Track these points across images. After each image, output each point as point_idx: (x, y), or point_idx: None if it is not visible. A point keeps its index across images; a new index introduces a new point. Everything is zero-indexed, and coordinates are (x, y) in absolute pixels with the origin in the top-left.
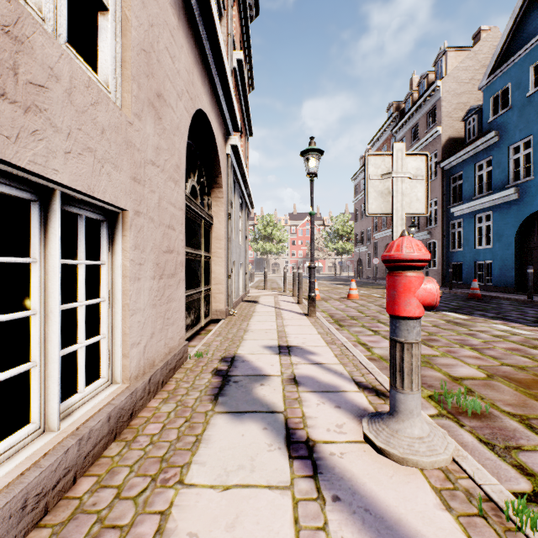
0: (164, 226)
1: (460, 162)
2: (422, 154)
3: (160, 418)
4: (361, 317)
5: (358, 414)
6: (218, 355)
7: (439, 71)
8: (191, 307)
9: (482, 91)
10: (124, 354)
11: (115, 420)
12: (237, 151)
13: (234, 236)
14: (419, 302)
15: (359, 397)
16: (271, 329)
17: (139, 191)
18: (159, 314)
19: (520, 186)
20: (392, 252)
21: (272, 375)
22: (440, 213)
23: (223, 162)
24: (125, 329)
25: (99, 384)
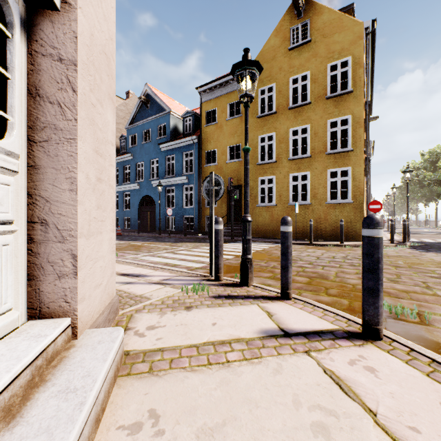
0: None
1: (118, 162)
2: None
3: None
4: None
5: None
6: None
7: None
8: None
9: (127, 130)
10: None
11: None
12: None
13: None
14: None
15: None
16: None
17: None
18: None
19: (140, 183)
20: None
21: None
22: None
23: None
24: None
25: None
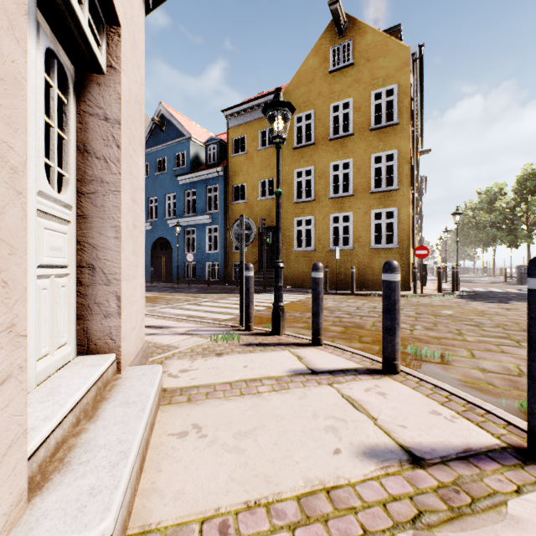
0: None
1: None
2: None
3: None
4: None
5: None
6: None
7: None
8: None
9: None
10: None
11: None
12: None
13: None
14: None
15: None
16: None
17: None
18: None
19: (153, 222)
20: None
21: None
22: None
23: None
24: None
25: None
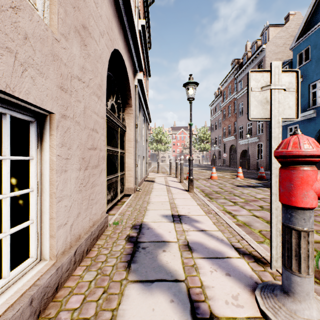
0: (89, 129)
1: None
2: (293, 71)
3: (82, 288)
4: (222, 192)
5: (247, 282)
6: (130, 223)
7: (264, 39)
8: (111, 187)
9: (292, 50)
10: (52, 235)
11: (39, 300)
12: (141, 84)
13: (140, 139)
14: (316, 194)
15: (242, 263)
16: (165, 201)
17: (65, 98)
18: (84, 197)
19: (317, 108)
20: (290, 148)
21: (171, 241)
22: (265, 126)
23: (132, 90)
24: (52, 213)
25: (26, 265)
